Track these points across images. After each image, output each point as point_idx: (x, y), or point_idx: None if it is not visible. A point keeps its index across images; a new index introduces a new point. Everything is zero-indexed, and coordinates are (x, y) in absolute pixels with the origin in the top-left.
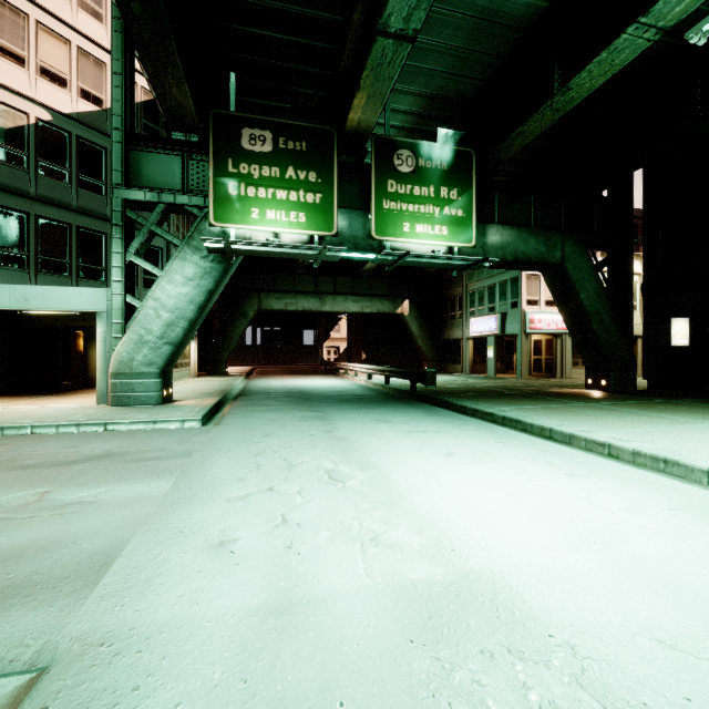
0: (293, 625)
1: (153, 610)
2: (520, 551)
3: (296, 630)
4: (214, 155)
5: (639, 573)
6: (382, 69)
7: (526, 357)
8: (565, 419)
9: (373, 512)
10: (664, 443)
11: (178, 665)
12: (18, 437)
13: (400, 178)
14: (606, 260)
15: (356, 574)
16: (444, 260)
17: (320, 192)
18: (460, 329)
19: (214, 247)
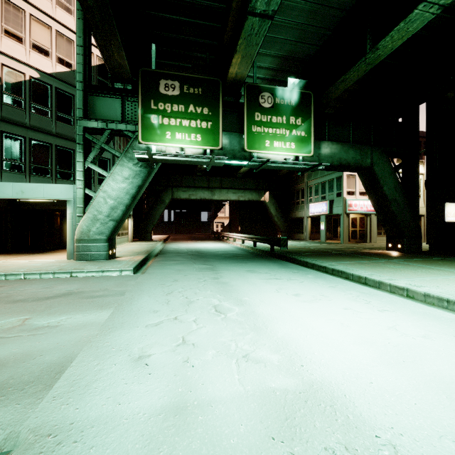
0: (186, 423)
1: (88, 409)
2: (349, 367)
3: (188, 427)
4: (142, 98)
5: (439, 386)
6: (251, 38)
7: (346, 229)
8: (375, 271)
9: (245, 336)
10: (445, 288)
11: (102, 454)
12: (14, 280)
13: (263, 111)
14: (401, 165)
15: (232, 383)
16: (293, 165)
17: (211, 121)
18: (302, 211)
19: (141, 157)
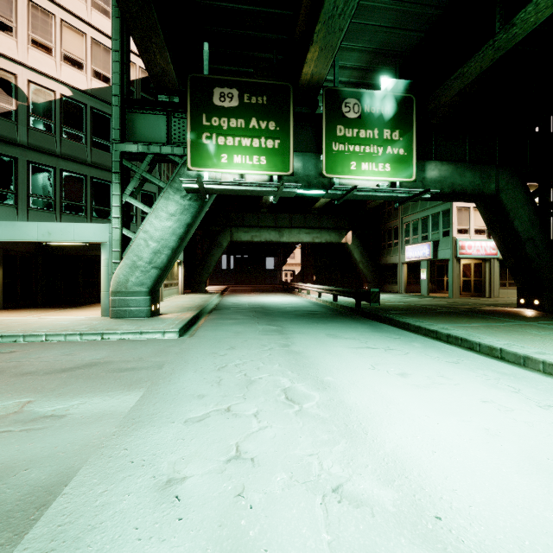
0: None
1: None
2: (527, 526)
3: None
4: (191, 112)
5: None
6: (333, 21)
7: (457, 278)
8: (512, 338)
9: (333, 447)
10: None
11: None
12: (33, 344)
13: (347, 124)
14: (538, 191)
15: (318, 551)
16: (388, 193)
17: (278, 138)
18: (396, 255)
19: (190, 187)
